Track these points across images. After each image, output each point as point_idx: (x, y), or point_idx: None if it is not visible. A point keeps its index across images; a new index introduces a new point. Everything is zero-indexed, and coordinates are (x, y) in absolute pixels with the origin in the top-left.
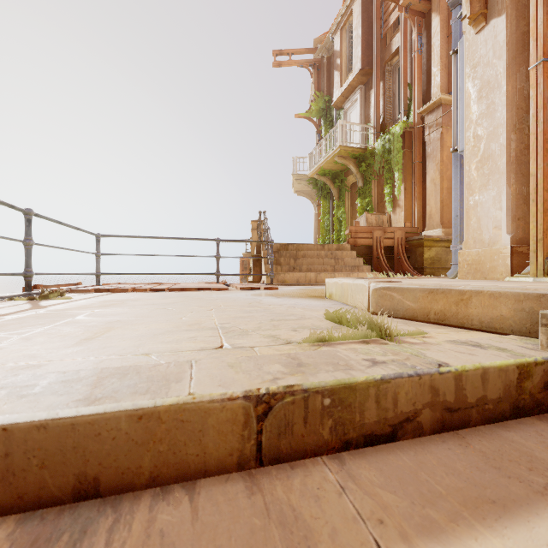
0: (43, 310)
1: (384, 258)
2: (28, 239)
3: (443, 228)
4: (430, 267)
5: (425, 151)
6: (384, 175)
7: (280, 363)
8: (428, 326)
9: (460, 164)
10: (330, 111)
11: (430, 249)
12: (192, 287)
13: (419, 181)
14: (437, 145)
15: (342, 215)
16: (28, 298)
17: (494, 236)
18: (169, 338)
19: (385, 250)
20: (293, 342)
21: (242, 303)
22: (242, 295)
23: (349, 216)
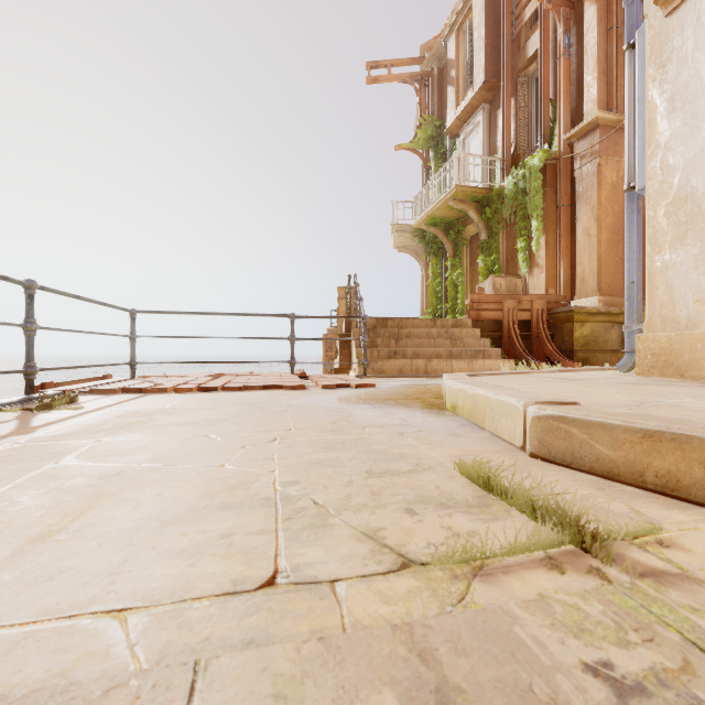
0: (25, 438)
1: (519, 337)
2: (30, 322)
3: (601, 295)
4: (583, 350)
5: (574, 191)
6: (517, 224)
7: (395, 685)
8: (647, 500)
9: (637, 208)
10: (442, 140)
11: (583, 325)
12: (255, 384)
13: (567, 231)
14: (592, 182)
15: (459, 278)
16: (22, 408)
17: (696, 314)
18: (184, 539)
19: (520, 326)
20: (412, 563)
21: (323, 422)
22: (324, 401)
23: (468, 279)
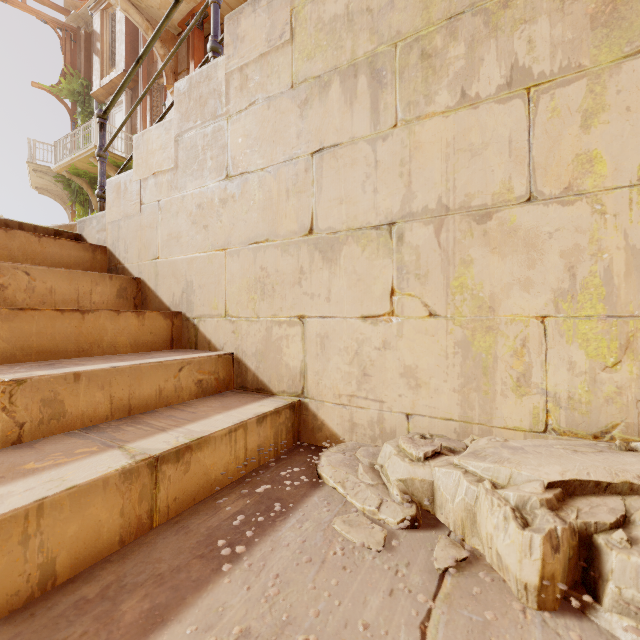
0: None
1: None
2: None
3: None
4: None
5: None
6: None
7: None
8: None
9: None
10: (89, 100)
11: None
12: None
13: None
14: None
15: None
16: None
17: None
18: None
19: None
20: None
21: None
22: None
23: None
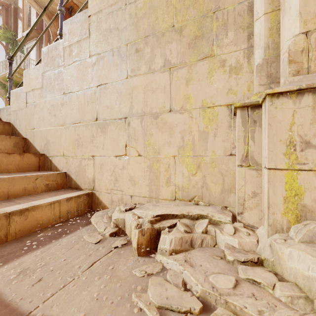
0: None
1: None
2: None
3: None
4: None
5: None
6: None
7: None
8: None
9: None
10: (16, 43)
11: None
12: None
13: None
14: None
15: None
16: None
17: None
18: None
19: None
20: None
21: None
22: None
23: None
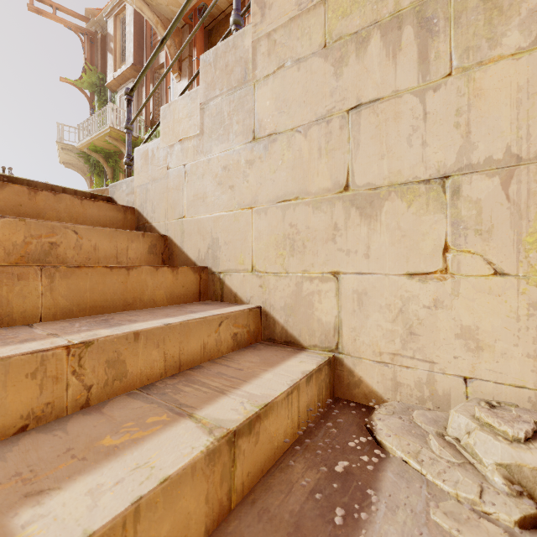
0: None
1: None
2: None
3: None
4: None
5: None
6: None
7: None
8: None
9: None
10: (104, 90)
11: None
12: None
13: None
14: None
15: None
16: None
17: None
18: None
19: None
20: None
21: None
22: None
23: None
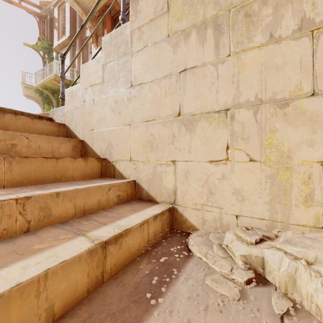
0: None
1: None
2: None
3: None
4: None
5: None
6: None
7: None
8: None
9: None
10: (52, 51)
11: None
12: None
13: None
14: None
15: None
16: None
17: None
18: None
19: None
20: None
21: None
22: None
23: None
